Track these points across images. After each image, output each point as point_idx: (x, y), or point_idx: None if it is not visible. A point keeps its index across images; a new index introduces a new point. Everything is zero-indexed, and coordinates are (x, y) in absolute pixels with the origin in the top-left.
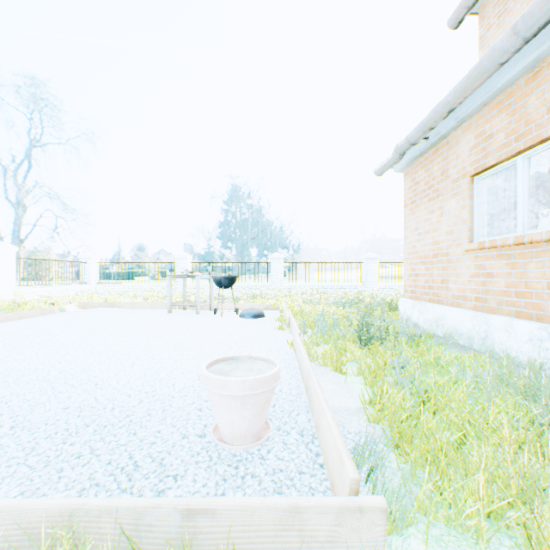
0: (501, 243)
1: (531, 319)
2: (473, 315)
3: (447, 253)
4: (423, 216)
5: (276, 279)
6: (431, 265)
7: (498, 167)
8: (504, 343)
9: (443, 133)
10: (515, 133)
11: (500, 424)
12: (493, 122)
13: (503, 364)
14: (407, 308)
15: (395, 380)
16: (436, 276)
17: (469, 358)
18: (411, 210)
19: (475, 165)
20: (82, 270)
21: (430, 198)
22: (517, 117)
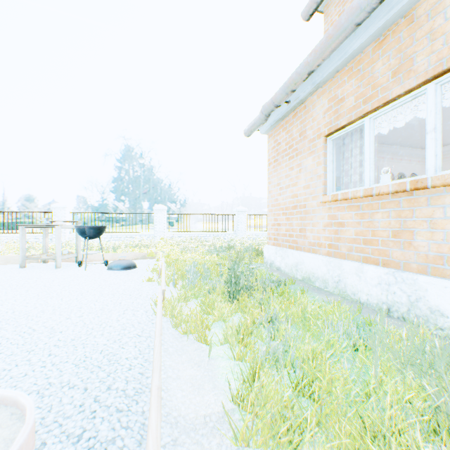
0: (352, 195)
1: (378, 264)
2: (328, 261)
3: (305, 205)
4: (284, 173)
5: (159, 229)
6: (291, 215)
7: (349, 127)
8: (355, 286)
9: (302, 97)
10: (363, 96)
11: (405, 426)
12: (345, 87)
13: (377, 322)
14: (271, 253)
15: (267, 350)
16: (296, 225)
17: (333, 307)
18: (274, 167)
19: (329, 126)
20: None
21: (291, 157)
22: (366, 81)
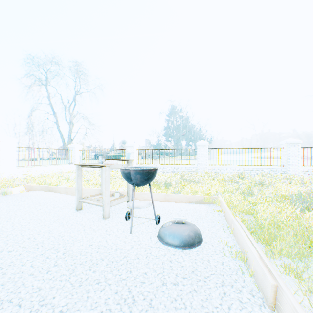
0: None
1: None
2: None
3: None
4: None
5: (201, 162)
6: None
7: None
8: None
9: None
10: None
11: None
12: None
13: None
14: None
15: None
16: None
17: None
18: None
19: None
20: (70, 155)
21: None
22: None
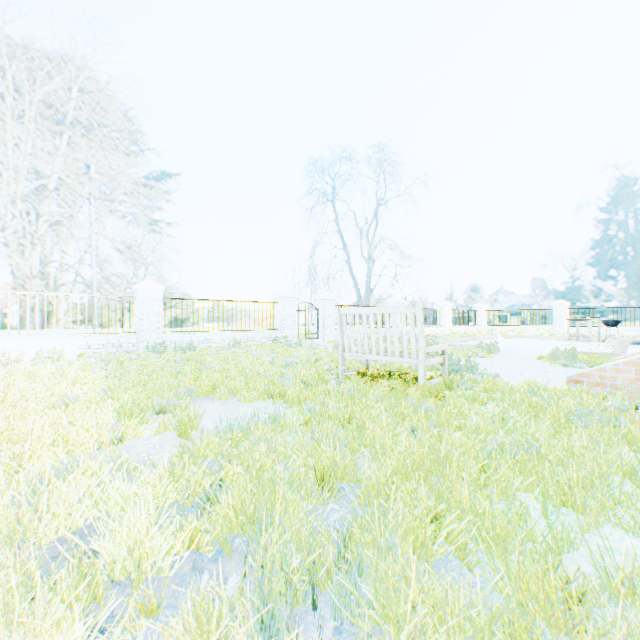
0: None
1: None
2: None
3: None
4: None
5: None
6: None
7: None
8: None
9: None
10: None
11: None
12: None
13: None
14: None
15: None
16: None
17: None
18: None
19: None
20: (475, 316)
21: None
22: None
